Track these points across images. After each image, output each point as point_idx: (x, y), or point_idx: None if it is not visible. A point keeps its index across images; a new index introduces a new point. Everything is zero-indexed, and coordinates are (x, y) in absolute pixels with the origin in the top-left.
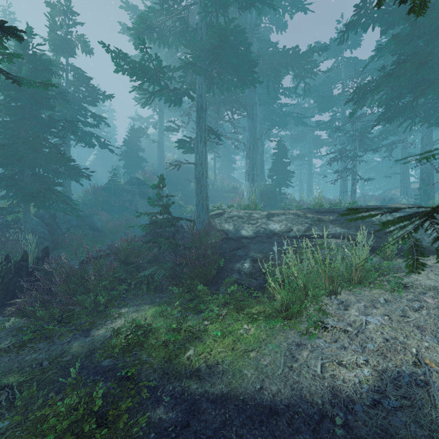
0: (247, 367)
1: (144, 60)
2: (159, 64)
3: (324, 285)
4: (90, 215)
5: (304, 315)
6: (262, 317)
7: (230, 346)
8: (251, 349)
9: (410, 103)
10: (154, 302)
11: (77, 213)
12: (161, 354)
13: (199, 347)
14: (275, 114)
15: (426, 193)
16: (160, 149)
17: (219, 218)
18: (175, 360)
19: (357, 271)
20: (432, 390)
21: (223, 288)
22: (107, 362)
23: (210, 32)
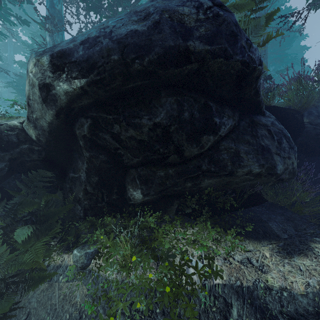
0: None
1: None
2: None
3: None
4: None
5: None
6: None
7: None
8: None
9: None
10: None
11: None
12: None
13: None
14: None
15: None
16: None
17: None
18: None
19: None
20: None
21: None
22: None
23: None
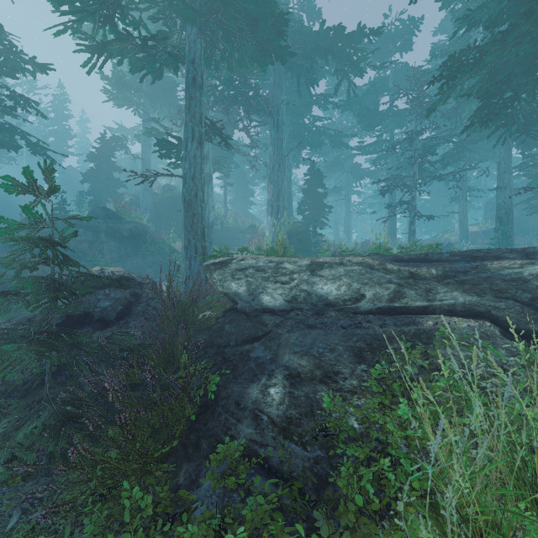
0: None
1: None
2: None
3: None
4: None
5: None
6: None
7: None
8: None
9: (532, 87)
10: None
11: None
12: None
13: None
14: (306, 130)
15: (504, 236)
16: (145, 169)
17: (220, 271)
18: None
19: None
20: None
21: (209, 477)
22: None
23: None
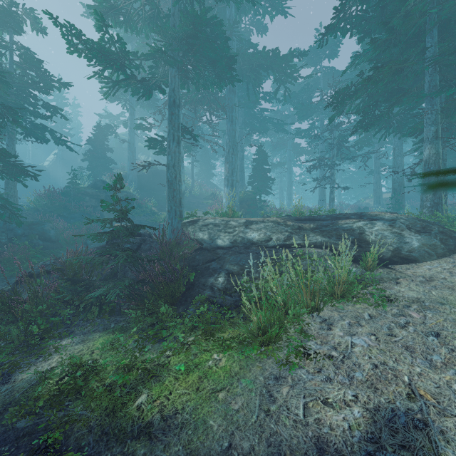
0: (213, 415)
1: (104, 40)
2: (123, 48)
3: (306, 301)
4: (41, 223)
5: (283, 338)
6: (236, 344)
7: (194, 386)
8: (220, 388)
9: (386, 111)
10: (108, 329)
11: (17, 220)
12: (103, 403)
13: (155, 390)
14: (255, 119)
15: (397, 202)
16: (131, 150)
17: (192, 226)
18: (121, 411)
19: (340, 284)
20: (433, 434)
21: (192, 308)
22: (24, 422)
23: (183, 18)
